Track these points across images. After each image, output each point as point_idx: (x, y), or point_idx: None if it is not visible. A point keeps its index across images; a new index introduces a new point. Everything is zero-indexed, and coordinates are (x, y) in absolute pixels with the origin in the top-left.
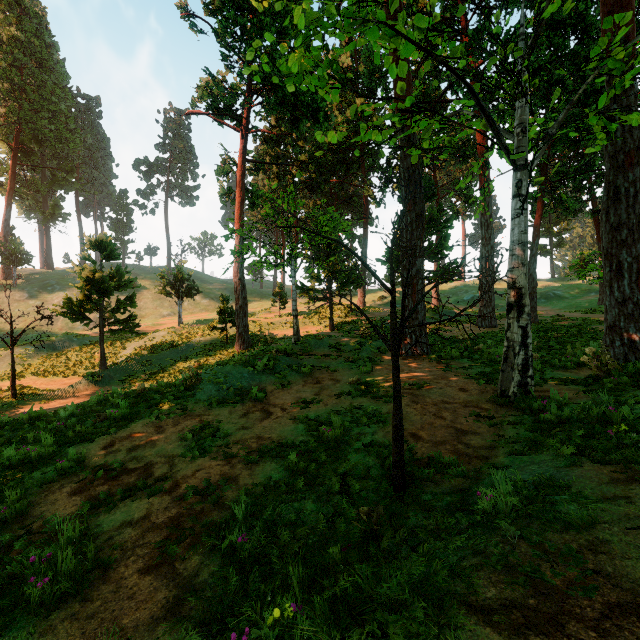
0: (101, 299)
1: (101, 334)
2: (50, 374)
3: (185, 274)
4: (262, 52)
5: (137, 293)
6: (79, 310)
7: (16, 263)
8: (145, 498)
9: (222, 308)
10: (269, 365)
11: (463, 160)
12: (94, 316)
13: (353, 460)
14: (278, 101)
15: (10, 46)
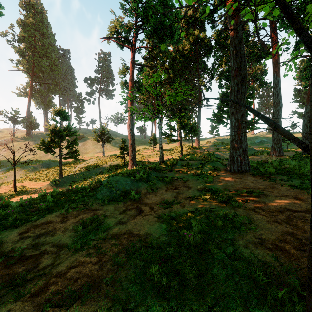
0: (59, 141)
1: (60, 159)
2: (37, 180)
3: (106, 130)
4: (143, 3)
5: (85, 141)
6: (48, 146)
7: (32, 128)
8: (11, 301)
9: (122, 146)
10: (144, 176)
11: (258, 61)
12: (65, 152)
13: (220, 278)
14: (152, 29)
15: (29, 27)
